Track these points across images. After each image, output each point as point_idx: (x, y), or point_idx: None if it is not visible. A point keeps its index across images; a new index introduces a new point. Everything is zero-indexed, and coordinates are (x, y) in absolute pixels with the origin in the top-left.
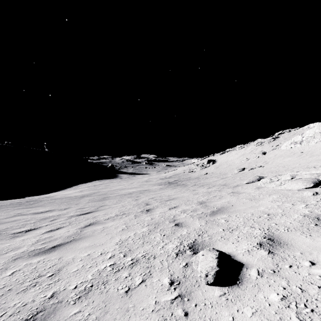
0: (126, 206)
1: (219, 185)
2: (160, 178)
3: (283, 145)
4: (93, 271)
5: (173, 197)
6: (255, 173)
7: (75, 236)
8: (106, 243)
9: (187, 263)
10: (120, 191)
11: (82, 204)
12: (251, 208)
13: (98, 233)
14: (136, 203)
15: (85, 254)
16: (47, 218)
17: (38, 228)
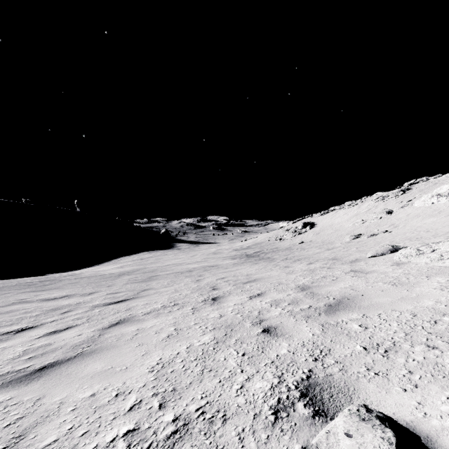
0: (181, 292)
1: (326, 260)
2: (233, 249)
3: (420, 199)
4: (85, 448)
5: (254, 277)
6: (379, 241)
7: (87, 347)
8: (134, 365)
9: (304, 447)
10: (175, 267)
11: (116, 286)
12: (404, 301)
13: (125, 341)
14: (197, 287)
15: (87, 393)
16: (58, 309)
17: (38, 327)
